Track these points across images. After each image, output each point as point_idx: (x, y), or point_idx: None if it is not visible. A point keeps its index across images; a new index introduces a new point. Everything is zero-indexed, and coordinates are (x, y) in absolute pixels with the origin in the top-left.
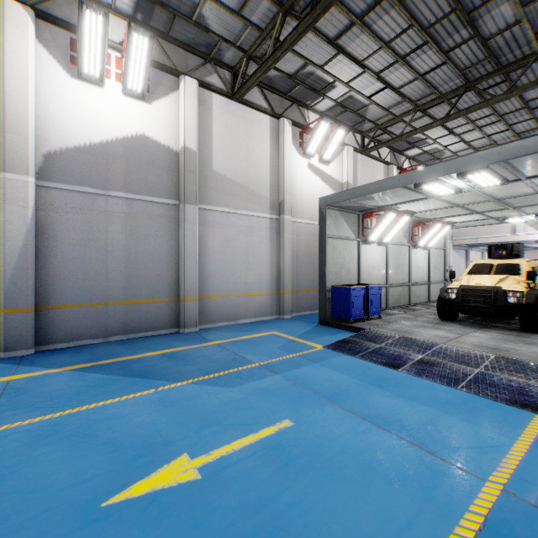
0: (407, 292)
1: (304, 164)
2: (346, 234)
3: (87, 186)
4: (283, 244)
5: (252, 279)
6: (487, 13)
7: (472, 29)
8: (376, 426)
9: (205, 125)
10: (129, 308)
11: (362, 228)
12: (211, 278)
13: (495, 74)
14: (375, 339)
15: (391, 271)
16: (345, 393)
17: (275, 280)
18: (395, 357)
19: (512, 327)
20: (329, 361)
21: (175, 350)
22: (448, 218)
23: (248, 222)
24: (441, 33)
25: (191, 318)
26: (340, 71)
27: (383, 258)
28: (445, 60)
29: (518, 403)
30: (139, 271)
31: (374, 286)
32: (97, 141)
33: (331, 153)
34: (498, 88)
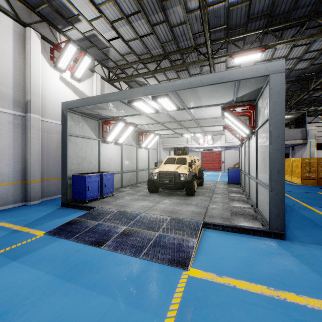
0: (135, 175)
1: (56, 75)
2: (88, 134)
3: None
4: (30, 139)
5: None
6: (171, 7)
7: (164, 14)
8: None
9: None
10: None
11: (102, 131)
12: None
13: (177, 52)
14: (98, 216)
15: (124, 162)
16: (15, 309)
17: (20, 171)
18: (105, 233)
19: (183, 193)
20: (36, 252)
21: None
22: (157, 131)
23: None
24: (148, 9)
25: None
26: (82, 7)
27: (119, 153)
28: (152, 31)
29: (175, 261)
30: None
31: (108, 173)
32: None
33: (81, 74)
34: (179, 63)
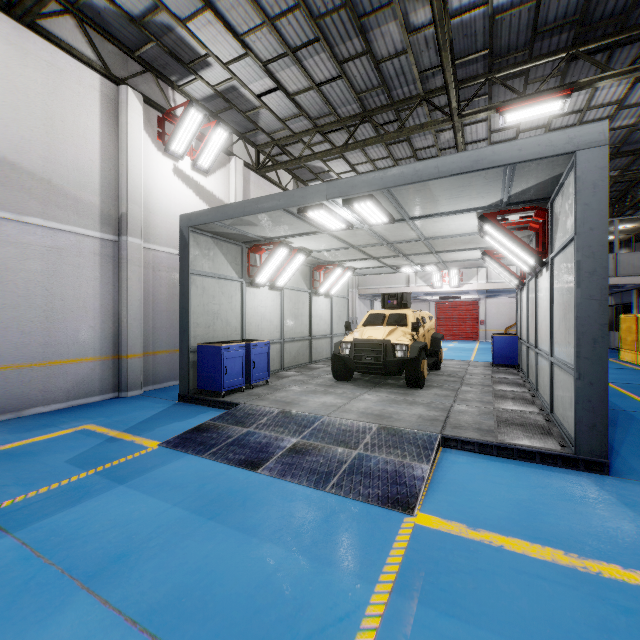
0: (307, 347)
1: (167, 166)
2: (224, 271)
3: None
4: (126, 281)
5: (61, 337)
6: (377, 25)
7: (365, 40)
8: (150, 639)
9: None
10: None
11: (248, 265)
12: None
13: (389, 108)
14: (245, 419)
15: (287, 322)
16: (137, 552)
17: (111, 337)
18: (261, 448)
19: (401, 383)
20: (152, 473)
21: None
22: (349, 263)
23: (51, 240)
24: (333, 32)
25: None
26: (214, 41)
27: (278, 306)
28: (340, 72)
29: (391, 500)
30: None
31: (259, 342)
32: None
33: (210, 160)
34: (393, 128)
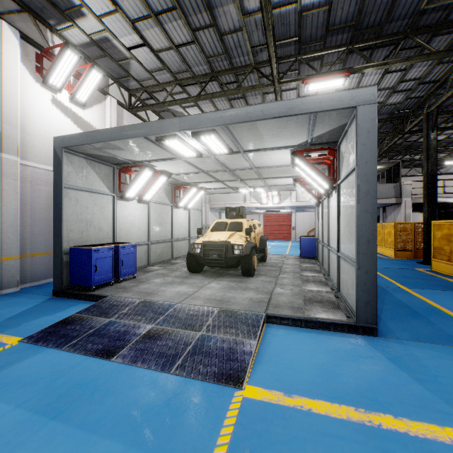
0: (170, 247)
1: (46, 96)
2: (97, 186)
3: None
4: (2, 192)
5: None
6: (220, 5)
7: (211, 15)
8: None
9: None
10: None
11: (119, 183)
12: None
13: (230, 72)
14: (109, 310)
15: (153, 228)
16: None
17: None
18: (119, 336)
19: (238, 273)
20: (3, 372)
21: None
22: (201, 184)
23: None
24: (187, 5)
25: None
26: None
27: (145, 216)
28: (193, 38)
29: (225, 376)
30: None
31: (127, 245)
32: None
33: (87, 96)
34: (233, 87)
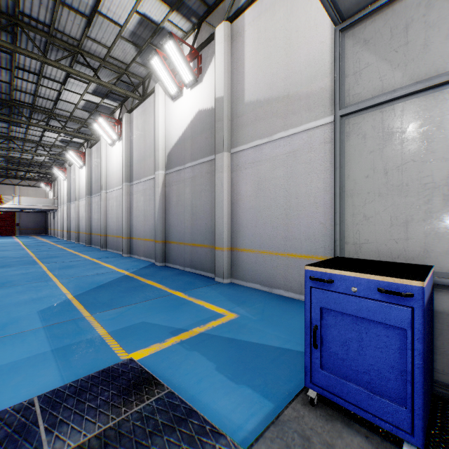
0: None
1: None
2: None
3: (178, 166)
4: None
5: (295, 232)
6: None
7: None
8: None
9: (238, 58)
10: (193, 249)
11: None
12: (243, 229)
13: None
14: None
15: None
16: None
17: None
18: None
19: None
20: (50, 361)
21: (156, 285)
22: None
23: (288, 146)
24: None
25: (219, 267)
26: None
27: None
28: None
29: None
30: (197, 220)
31: None
32: (181, 134)
33: None
34: None
